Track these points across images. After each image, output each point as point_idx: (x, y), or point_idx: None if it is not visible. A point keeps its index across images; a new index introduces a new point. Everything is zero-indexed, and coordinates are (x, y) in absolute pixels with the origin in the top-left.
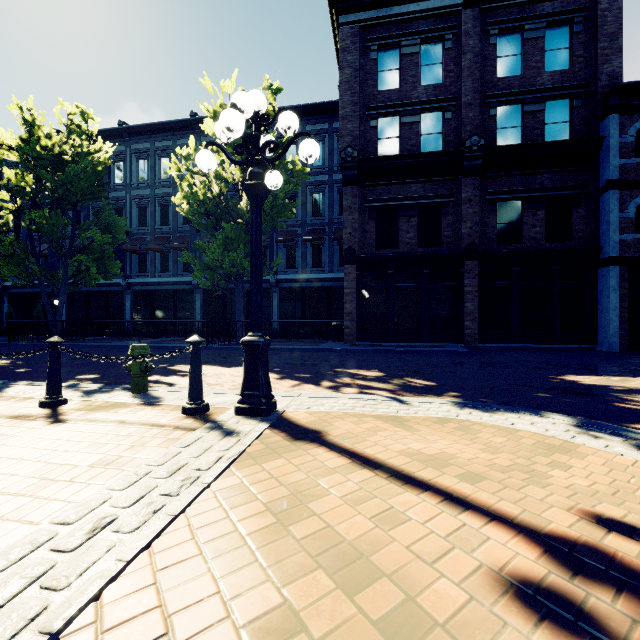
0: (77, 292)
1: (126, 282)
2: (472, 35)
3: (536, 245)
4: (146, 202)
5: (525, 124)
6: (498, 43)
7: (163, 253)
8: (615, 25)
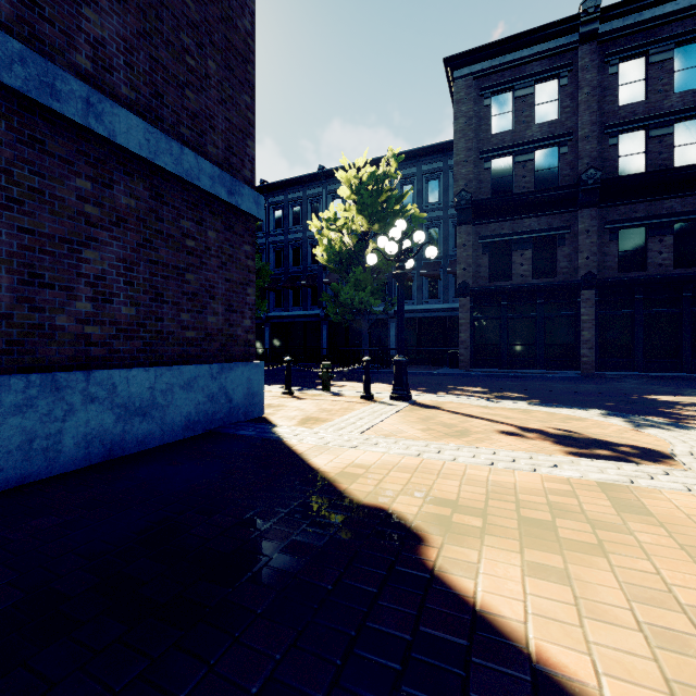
0: None
1: (266, 316)
2: (589, 69)
3: (663, 272)
4: (281, 247)
5: (650, 150)
6: (619, 71)
7: (296, 290)
8: None
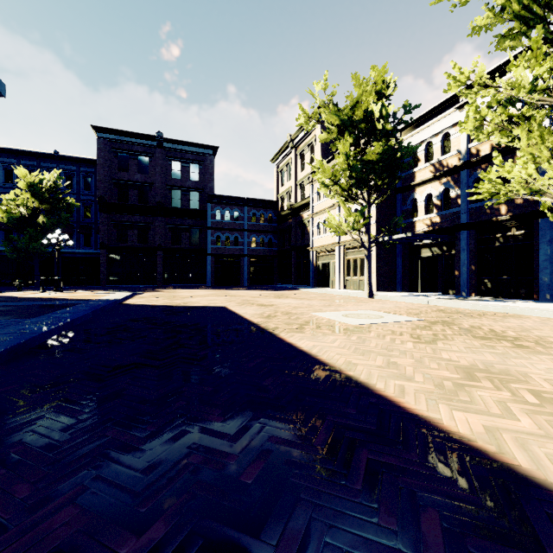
0: None
1: None
2: (161, 159)
3: (186, 246)
4: None
5: (182, 199)
6: (172, 164)
7: None
8: (212, 170)
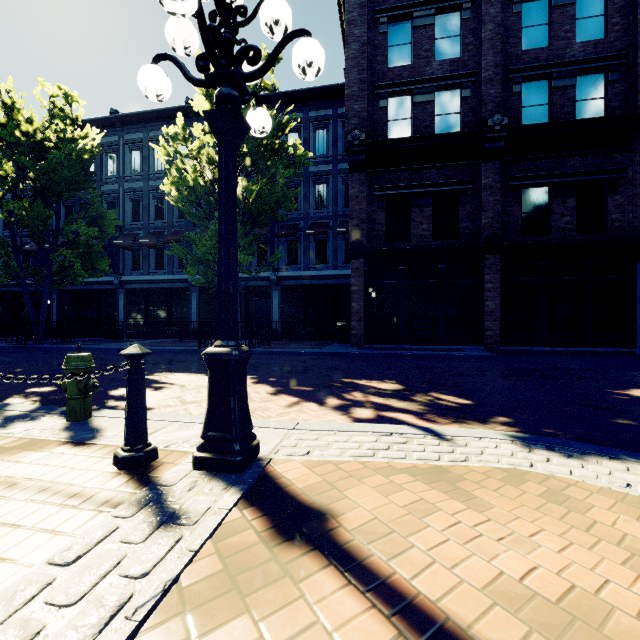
0: (68, 291)
1: (119, 280)
2: (493, 3)
3: (566, 236)
4: (140, 195)
5: (553, 101)
6: (522, 12)
7: (157, 249)
8: None
